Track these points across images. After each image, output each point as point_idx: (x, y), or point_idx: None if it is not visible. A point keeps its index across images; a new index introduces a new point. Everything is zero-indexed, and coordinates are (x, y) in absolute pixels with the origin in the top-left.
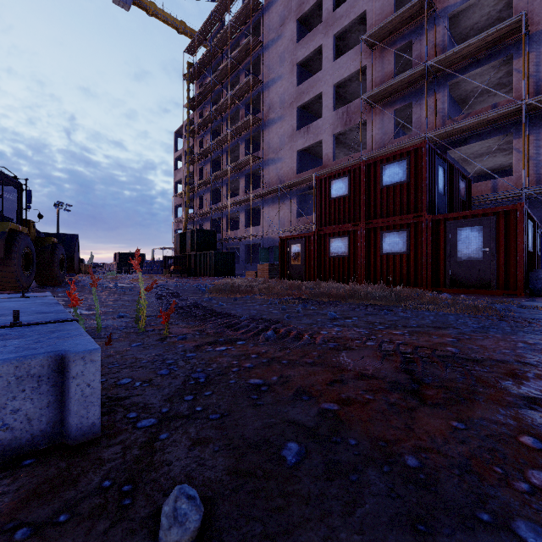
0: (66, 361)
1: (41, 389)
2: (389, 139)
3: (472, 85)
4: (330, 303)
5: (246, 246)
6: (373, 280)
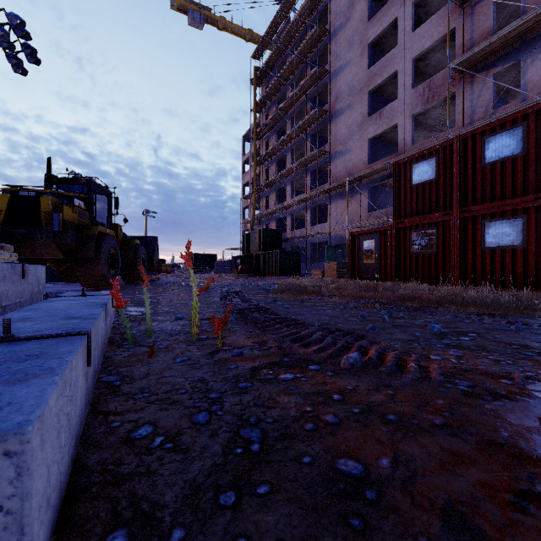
0: None
1: None
2: (487, 110)
3: None
4: (423, 310)
5: (311, 244)
6: (470, 281)
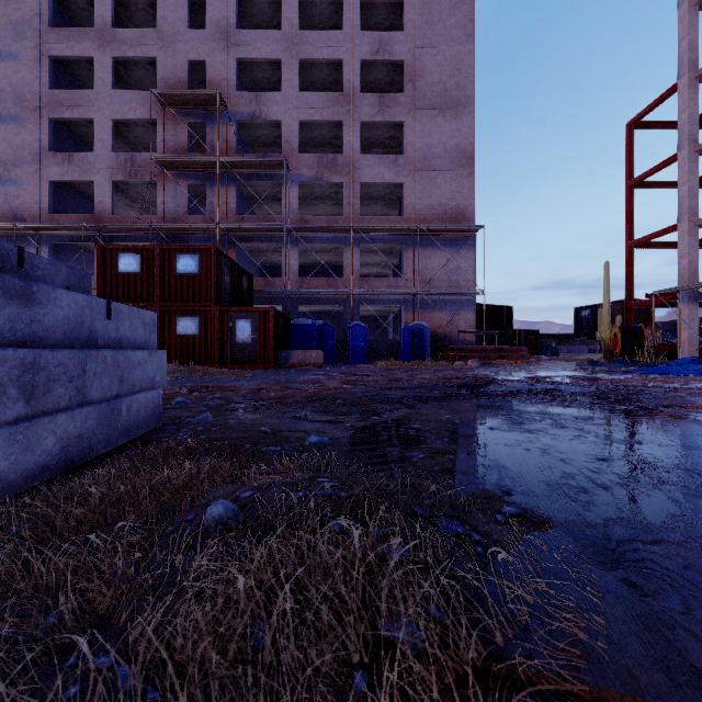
0: None
1: None
2: (184, 213)
3: (257, 189)
4: None
5: None
6: (167, 361)
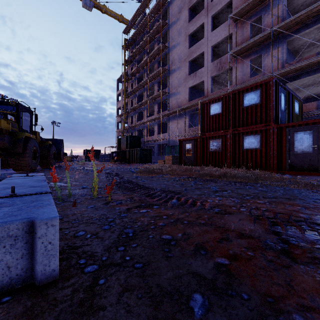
0: (34, 225)
1: (17, 246)
2: (247, 78)
3: (302, 41)
4: (211, 180)
5: (158, 145)
6: (237, 166)
